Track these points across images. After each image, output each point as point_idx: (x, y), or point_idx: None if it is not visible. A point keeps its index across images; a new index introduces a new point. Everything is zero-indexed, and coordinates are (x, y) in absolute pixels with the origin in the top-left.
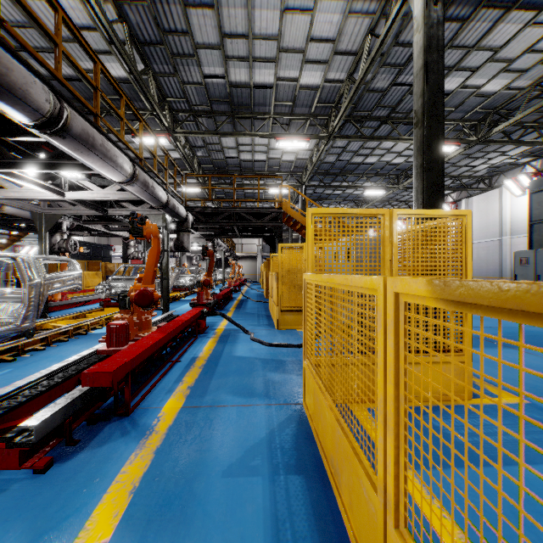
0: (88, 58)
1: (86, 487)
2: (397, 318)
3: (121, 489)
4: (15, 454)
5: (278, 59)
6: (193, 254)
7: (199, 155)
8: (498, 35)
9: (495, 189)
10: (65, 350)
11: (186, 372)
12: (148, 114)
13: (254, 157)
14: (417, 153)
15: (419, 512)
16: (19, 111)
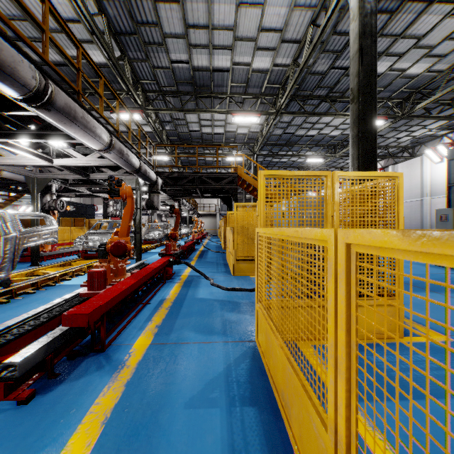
0: (73, 46)
1: (63, 417)
2: (348, 268)
3: (94, 419)
4: (1, 387)
5: (234, 47)
6: (162, 213)
7: (167, 129)
8: (421, 25)
9: (417, 157)
10: (52, 294)
11: (154, 312)
12: (124, 94)
13: (213, 130)
14: (353, 125)
15: (362, 443)
16: (8, 86)
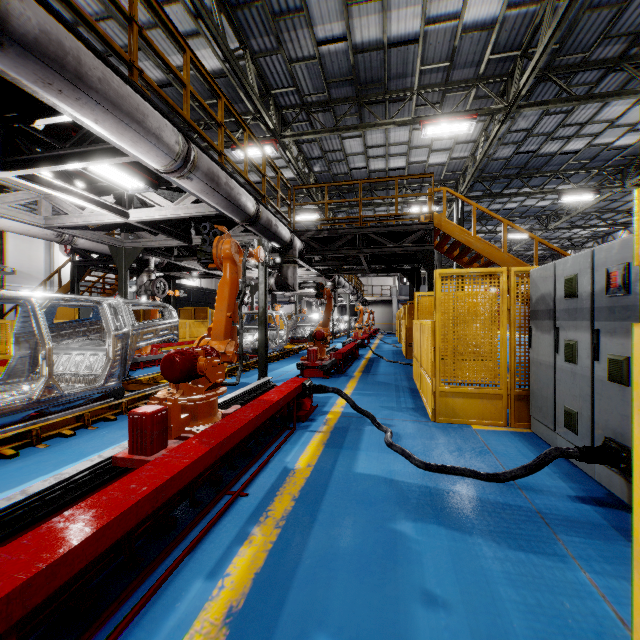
0: (175, 48)
1: None
2: None
3: None
4: None
5: None
6: (312, 299)
7: (317, 171)
8: None
9: None
10: (96, 440)
11: (244, 536)
12: (250, 118)
13: (388, 164)
14: None
15: None
16: None
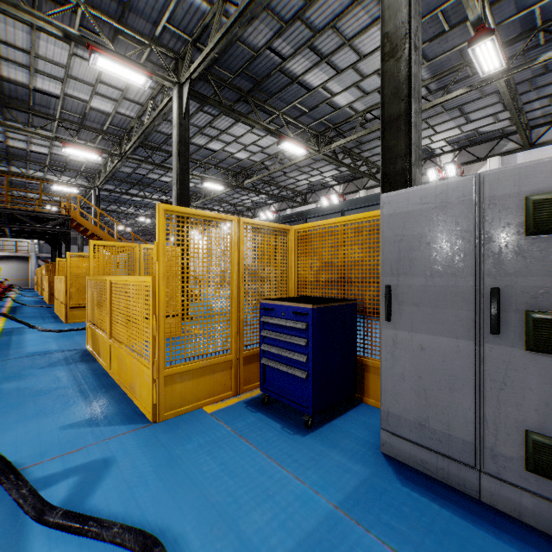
0: None
1: None
2: (110, 287)
3: None
4: None
5: (66, 81)
6: None
7: None
8: (236, 130)
9: (257, 218)
10: None
11: None
12: None
13: (30, 147)
14: (174, 203)
15: None
16: None
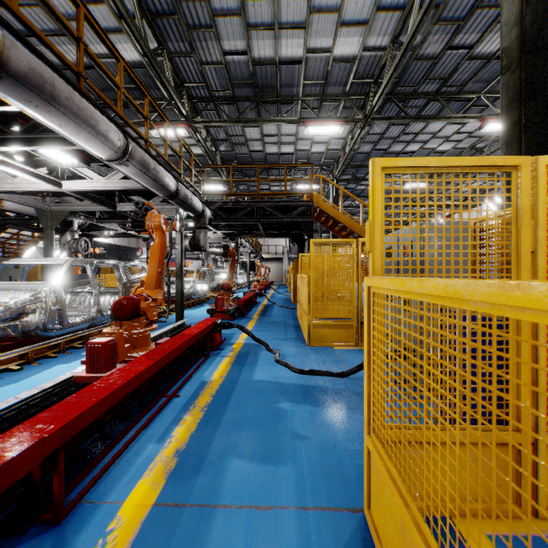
0: (98, 39)
1: None
2: None
3: None
4: None
5: (308, 25)
6: (217, 256)
7: (222, 150)
8: None
9: None
10: (44, 372)
11: (181, 417)
12: (165, 103)
13: (280, 149)
14: (507, 108)
15: None
16: None
